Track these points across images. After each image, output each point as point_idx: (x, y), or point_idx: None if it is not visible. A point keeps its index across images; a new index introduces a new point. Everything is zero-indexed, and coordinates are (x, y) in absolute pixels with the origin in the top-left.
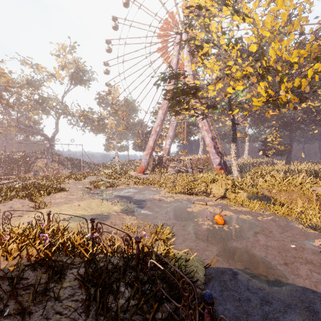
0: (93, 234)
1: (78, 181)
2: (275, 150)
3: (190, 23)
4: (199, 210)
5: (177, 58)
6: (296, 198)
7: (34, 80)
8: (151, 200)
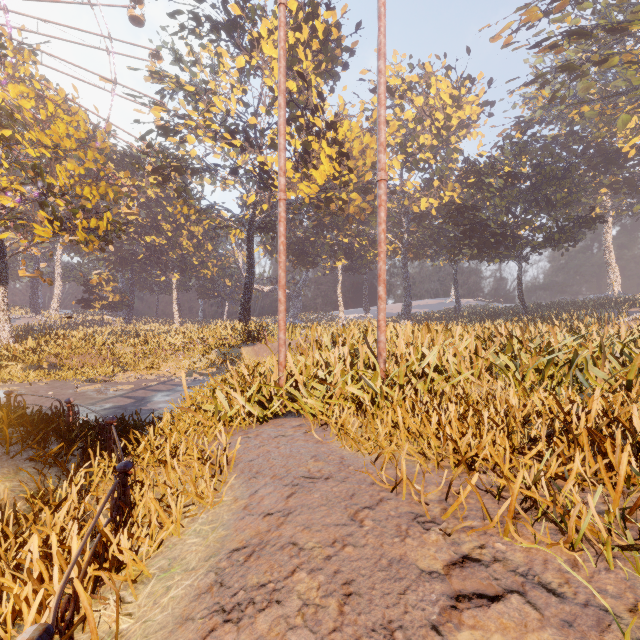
0: None
1: None
2: (106, 302)
3: None
4: None
5: None
6: (92, 360)
7: None
8: None
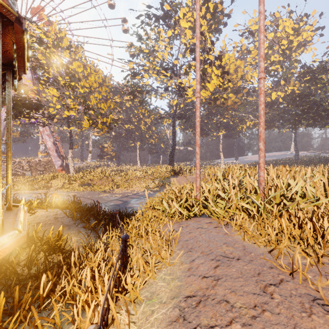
0: None
1: None
2: (109, 156)
3: (31, 45)
4: (41, 195)
5: None
6: (104, 182)
7: None
8: None
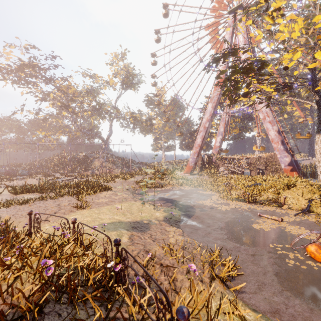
0: (115, 267)
1: (125, 180)
2: None
3: None
4: (272, 229)
5: (230, 42)
6: None
7: (92, 89)
8: (201, 207)
